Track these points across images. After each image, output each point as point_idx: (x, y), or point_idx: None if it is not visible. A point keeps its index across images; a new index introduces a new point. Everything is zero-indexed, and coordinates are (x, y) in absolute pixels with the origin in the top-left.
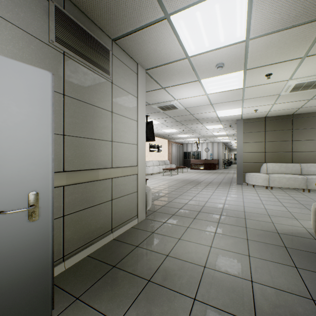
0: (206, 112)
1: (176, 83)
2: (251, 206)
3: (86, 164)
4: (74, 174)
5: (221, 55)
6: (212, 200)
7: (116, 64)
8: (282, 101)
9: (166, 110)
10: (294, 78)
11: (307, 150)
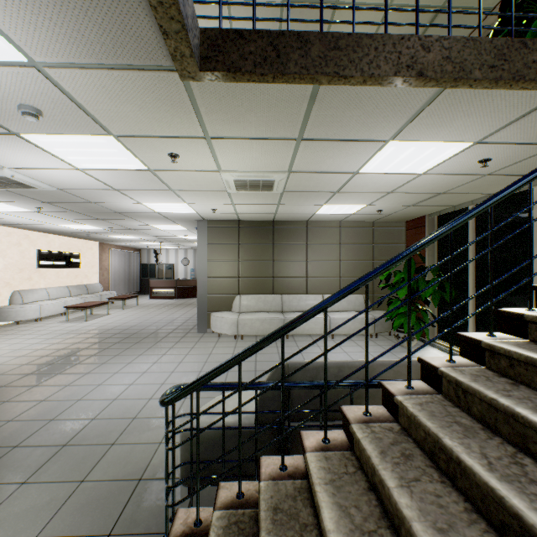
0: (122, 202)
1: None
2: None
3: None
4: None
5: (5, 85)
6: (100, 391)
7: None
8: (243, 202)
9: (4, 187)
10: (226, 169)
11: (291, 276)
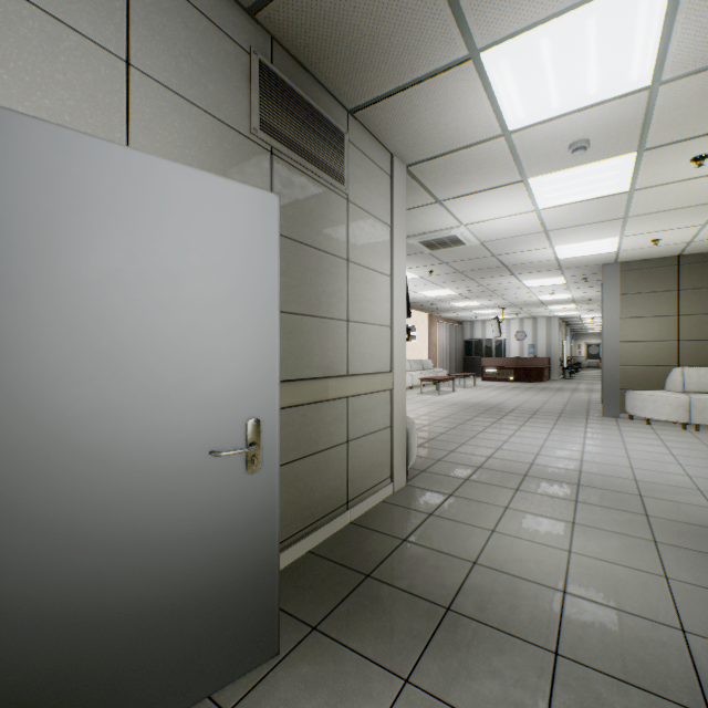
0: (529, 249)
1: (470, 189)
2: (649, 467)
3: (305, 367)
4: (289, 387)
5: (586, 123)
6: (550, 451)
7: (354, 161)
8: None
9: (436, 248)
10: None
11: None
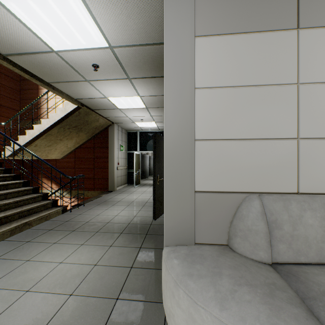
0: None
1: None
2: None
3: None
4: None
5: None
6: None
7: None
8: None
9: None
10: None
11: None
